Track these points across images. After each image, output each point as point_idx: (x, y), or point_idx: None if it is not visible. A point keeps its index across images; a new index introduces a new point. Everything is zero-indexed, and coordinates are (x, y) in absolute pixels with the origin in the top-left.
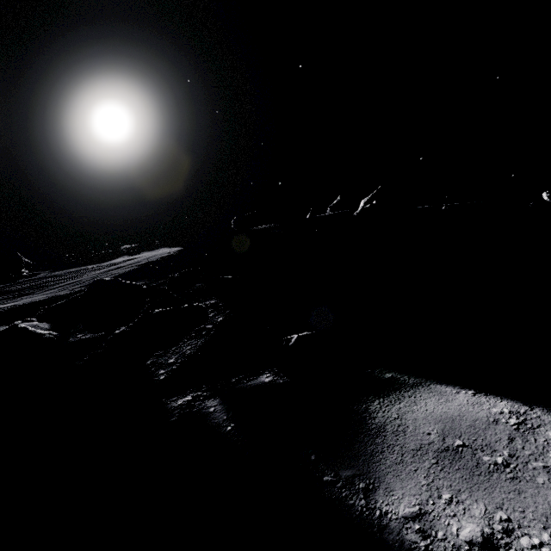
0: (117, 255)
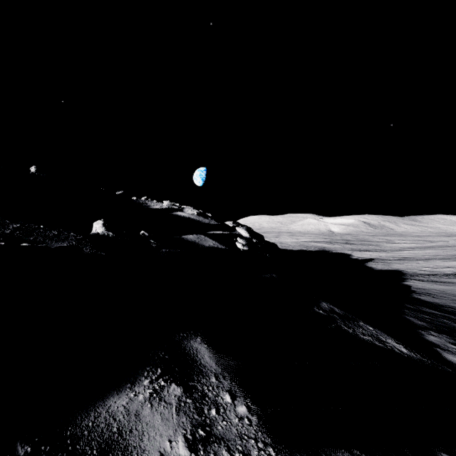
0: None
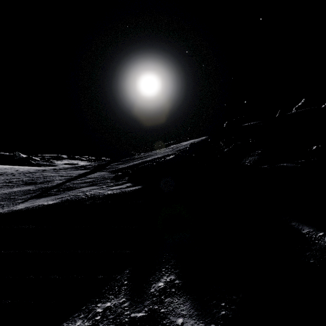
0: (168, 145)
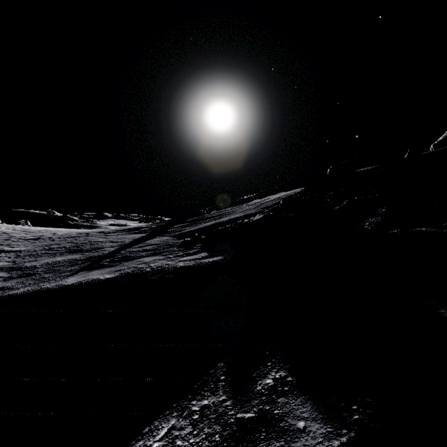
0: (248, 200)
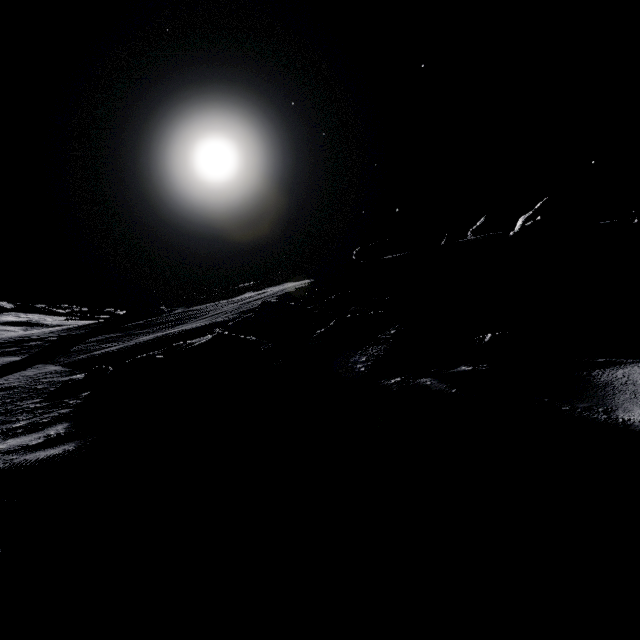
0: (240, 292)
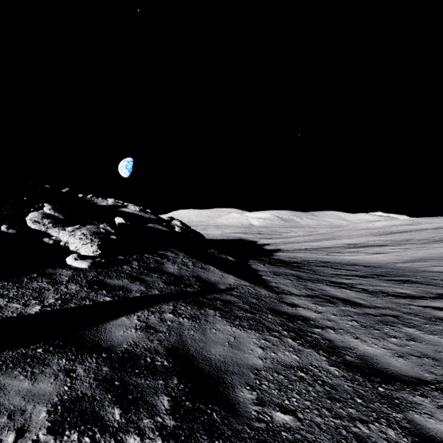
0: None
